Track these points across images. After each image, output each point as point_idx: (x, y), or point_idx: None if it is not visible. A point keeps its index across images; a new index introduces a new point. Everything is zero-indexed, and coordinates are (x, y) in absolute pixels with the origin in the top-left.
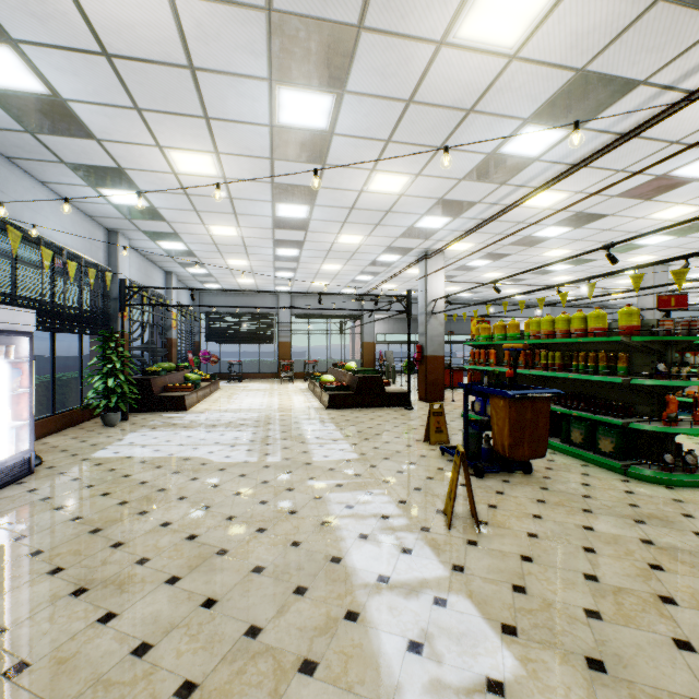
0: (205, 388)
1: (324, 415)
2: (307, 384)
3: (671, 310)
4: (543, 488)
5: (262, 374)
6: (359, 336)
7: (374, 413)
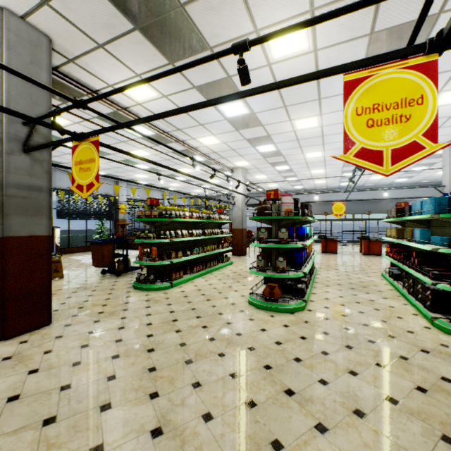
0: None
1: None
2: None
3: (152, 206)
4: (102, 279)
5: None
6: None
7: None
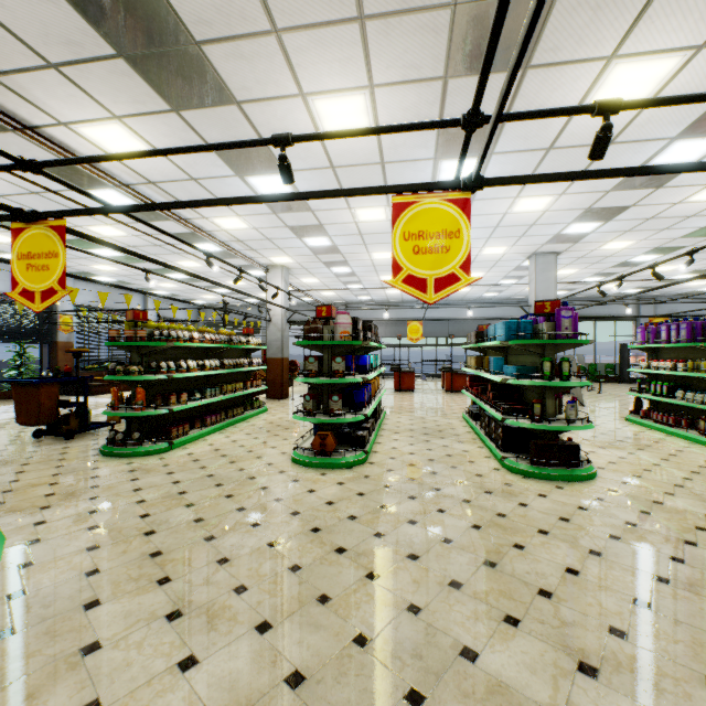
0: None
1: None
2: None
3: (137, 322)
4: (37, 446)
5: None
6: None
7: None
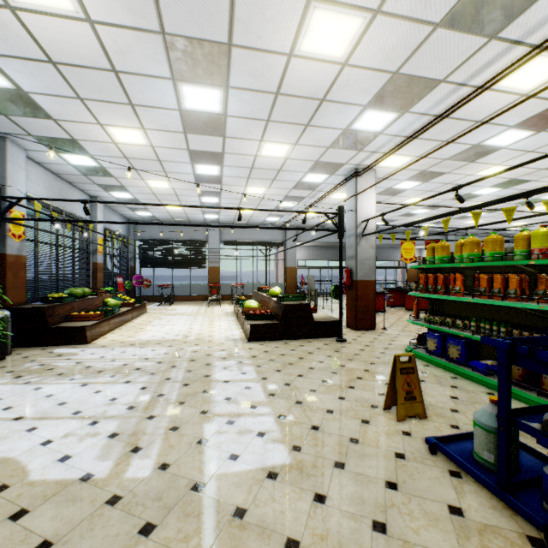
0: (124, 313)
1: (244, 351)
2: (233, 307)
3: None
4: None
5: (193, 296)
6: (283, 262)
7: (302, 347)
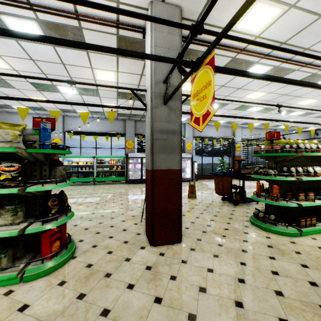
0: None
1: None
2: None
3: (272, 140)
4: (221, 205)
5: None
6: None
7: None
